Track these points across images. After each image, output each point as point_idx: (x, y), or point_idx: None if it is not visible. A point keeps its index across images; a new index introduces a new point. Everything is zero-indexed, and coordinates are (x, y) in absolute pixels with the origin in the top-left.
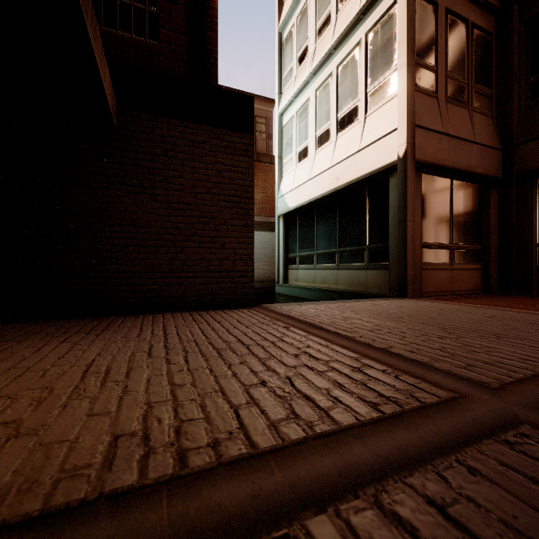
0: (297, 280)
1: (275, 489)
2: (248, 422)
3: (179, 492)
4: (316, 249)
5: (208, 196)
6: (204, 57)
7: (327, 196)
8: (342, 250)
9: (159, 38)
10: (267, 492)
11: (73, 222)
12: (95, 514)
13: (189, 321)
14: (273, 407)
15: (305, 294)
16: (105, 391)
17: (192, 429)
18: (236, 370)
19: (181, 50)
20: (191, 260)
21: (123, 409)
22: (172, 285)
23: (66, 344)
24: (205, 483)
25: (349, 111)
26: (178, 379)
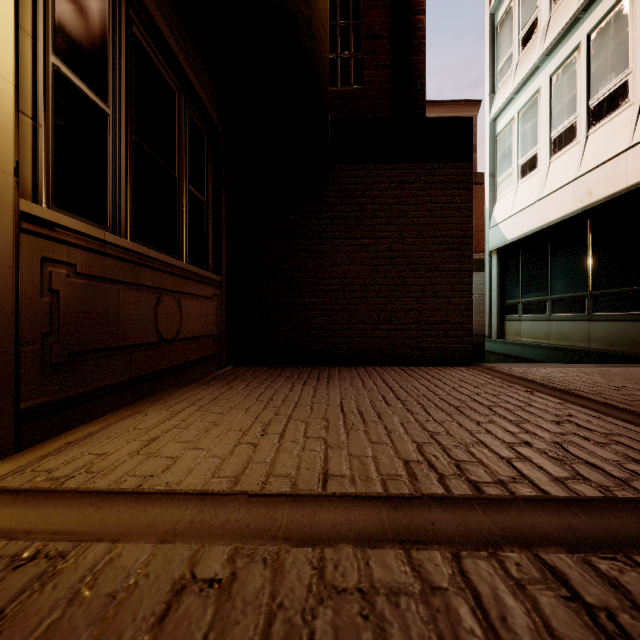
0: (519, 335)
1: (586, 527)
2: (527, 473)
3: (488, 507)
4: (550, 293)
5: (417, 240)
6: (410, 87)
7: (569, 219)
8: (597, 293)
9: (362, 81)
10: (577, 527)
11: (294, 278)
12: (427, 505)
13: (405, 376)
14: (550, 466)
15: (532, 353)
16: (370, 427)
17: (471, 468)
18: (487, 427)
19: (384, 86)
20: (399, 311)
21: (396, 443)
22: (379, 337)
23: (309, 387)
24: (509, 507)
25: (611, 93)
26: (430, 427)
